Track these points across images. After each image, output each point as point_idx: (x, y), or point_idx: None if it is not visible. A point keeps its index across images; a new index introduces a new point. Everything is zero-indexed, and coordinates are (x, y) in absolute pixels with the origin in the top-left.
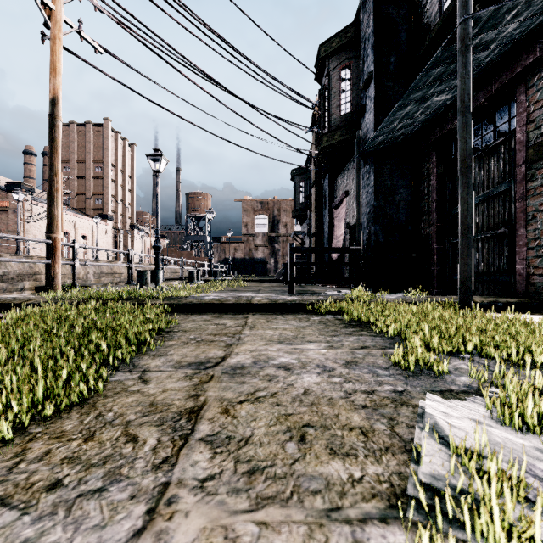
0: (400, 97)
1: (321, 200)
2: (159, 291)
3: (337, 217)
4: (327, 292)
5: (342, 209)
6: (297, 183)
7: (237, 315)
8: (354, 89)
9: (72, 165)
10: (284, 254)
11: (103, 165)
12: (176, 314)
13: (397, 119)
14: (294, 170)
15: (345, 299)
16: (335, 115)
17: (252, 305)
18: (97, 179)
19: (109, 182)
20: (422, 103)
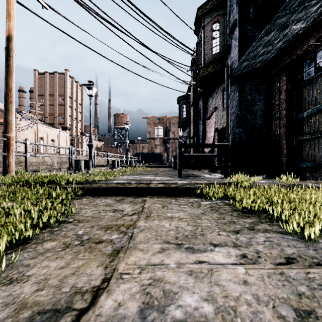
0: (257, 37)
1: (198, 114)
2: (76, 176)
3: (208, 125)
4: (204, 175)
5: (212, 119)
6: (181, 105)
7: (136, 198)
8: (221, 36)
9: (46, 97)
10: (173, 150)
11: (64, 97)
12: (85, 196)
13: (261, 45)
14: (179, 97)
15: (231, 185)
16: (208, 55)
17: (150, 188)
18: (60, 106)
19: (67, 107)
20: (282, 31)
